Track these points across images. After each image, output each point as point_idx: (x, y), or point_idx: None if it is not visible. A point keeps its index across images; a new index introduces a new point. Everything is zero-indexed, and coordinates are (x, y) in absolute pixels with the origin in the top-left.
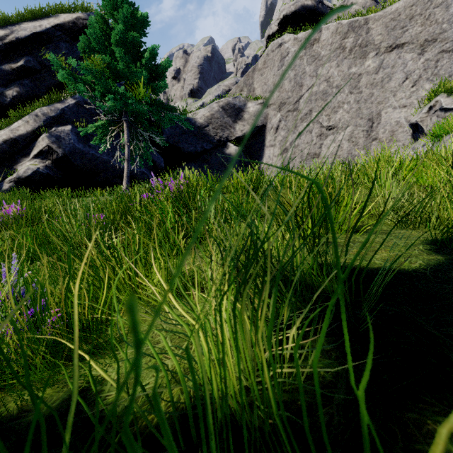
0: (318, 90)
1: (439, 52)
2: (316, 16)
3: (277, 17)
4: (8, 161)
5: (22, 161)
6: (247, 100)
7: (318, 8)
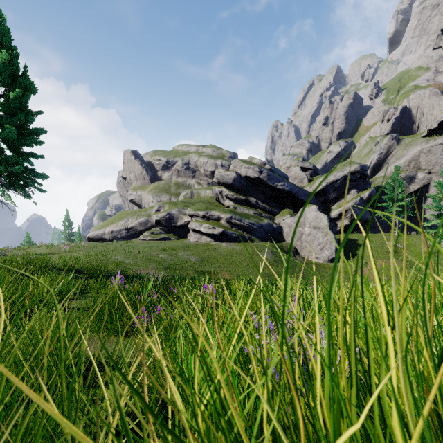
0: None
1: None
2: None
3: (437, 120)
4: (335, 220)
5: (340, 220)
6: (417, 172)
7: None
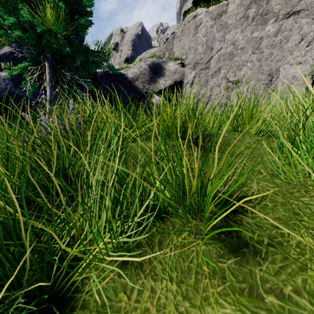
0: (226, 52)
1: None
2: None
3: None
4: None
5: None
6: (168, 61)
7: None
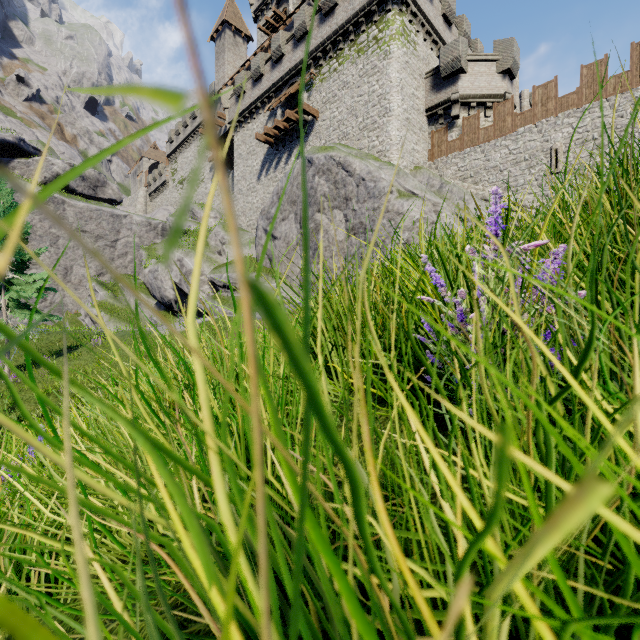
0: None
1: (105, 245)
2: (18, 150)
3: None
4: None
5: None
6: None
7: (20, 145)
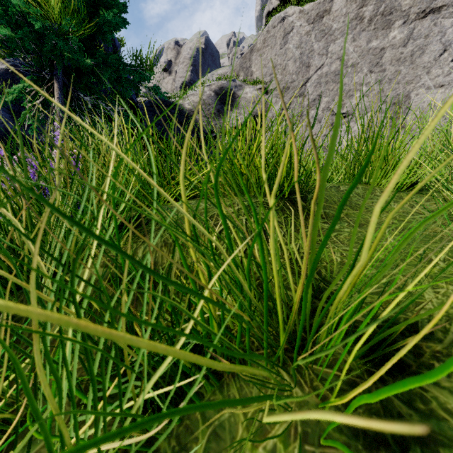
0: (329, 71)
1: None
2: None
3: None
4: None
5: None
6: (244, 85)
7: None
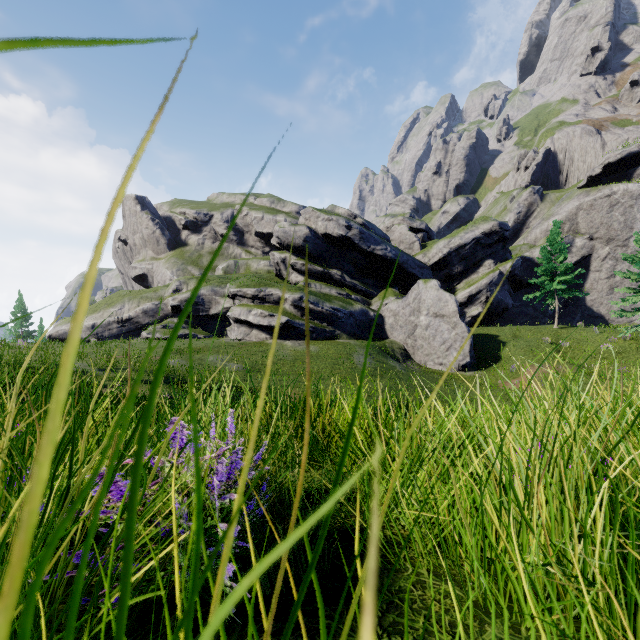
0: None
1: None
2: None
3: (601, 162)
4: (463, 306)
5: (470, 306)
6: (574, 237)
7: None
